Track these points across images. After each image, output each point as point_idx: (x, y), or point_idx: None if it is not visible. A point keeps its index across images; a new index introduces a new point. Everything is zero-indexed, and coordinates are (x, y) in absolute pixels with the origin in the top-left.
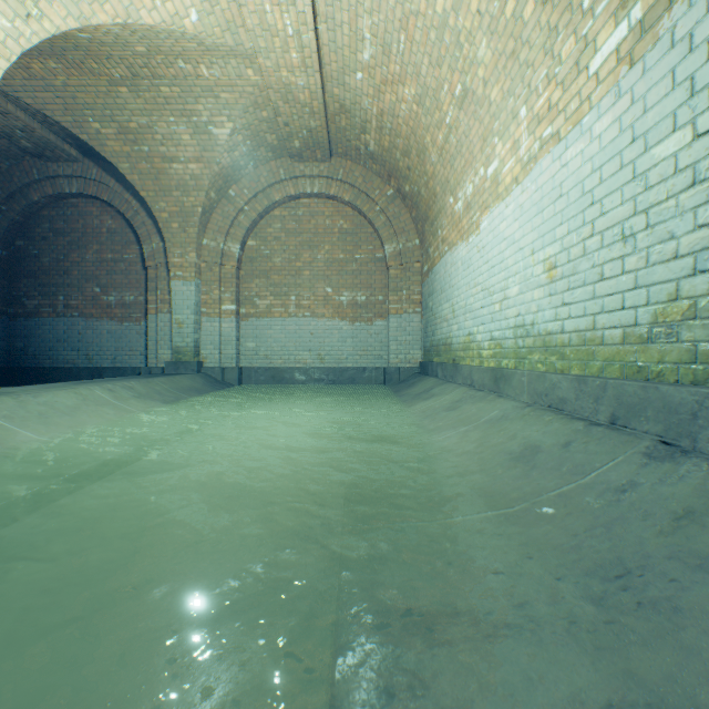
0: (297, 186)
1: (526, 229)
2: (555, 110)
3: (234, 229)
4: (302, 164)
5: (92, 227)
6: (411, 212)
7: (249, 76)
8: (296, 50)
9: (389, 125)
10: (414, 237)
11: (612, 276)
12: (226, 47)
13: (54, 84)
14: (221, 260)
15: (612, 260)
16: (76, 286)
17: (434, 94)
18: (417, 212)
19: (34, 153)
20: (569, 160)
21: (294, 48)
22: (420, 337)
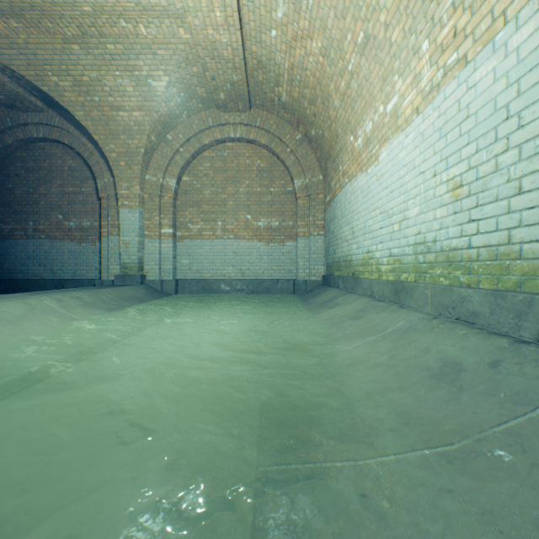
0: (223, 132)
1: (428, 154)
2: (462, 35)
3: (171, 167)
4: (227, 114)
5: (56, 166)
6: (316, 152)
7: (181, 35)
8: (219, 9)
9: (298, 77)
10: (318, 173)
11: (533, 188)
12: (160, 6)
13: (17, 42)
14: (160, 192)
15: (533, 173)
16: (43, 213)
17: (338, 45)
18: (321, 152)
19: (7, 104)
20: (479, 80)
21: (218, 7)
22: (323, 255)
